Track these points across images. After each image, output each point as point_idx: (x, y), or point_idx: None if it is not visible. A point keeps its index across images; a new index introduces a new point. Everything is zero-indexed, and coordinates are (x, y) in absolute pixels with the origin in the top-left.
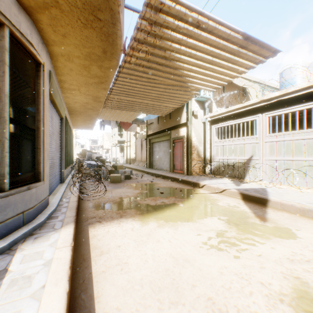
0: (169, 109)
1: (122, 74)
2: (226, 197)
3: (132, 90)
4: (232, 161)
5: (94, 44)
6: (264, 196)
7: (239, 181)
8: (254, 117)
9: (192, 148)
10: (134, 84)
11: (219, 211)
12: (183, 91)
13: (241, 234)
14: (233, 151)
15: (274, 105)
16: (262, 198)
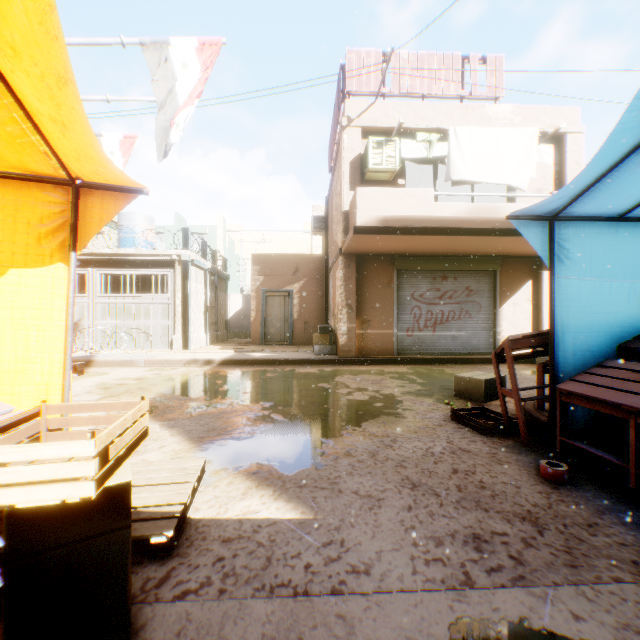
0: None
1: None
2: None
3: None
4: None
5: None
6: (93, 359)
7: None
8: (84, 270)
9: None
10: None
11: None
12: None
13: None
14: None
15: (107, 263)
16: (90, 361)
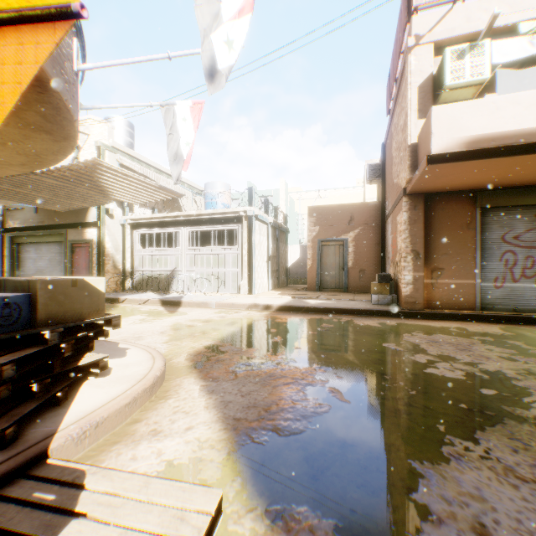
0: (76, 207)
1: (29, 175)
2: (149, 306)
3: (31, 185)
4: (157, 273)
5: (18, 160)
6: (179, 300)
7: (163, 293)
8: (178, 229)
9: (106, 257)
10: (40, 183)
11: (142, 312)
12: (101, 196)
13: (156, 318)
14: (158, 262)
15: (193, 222)
16: (177, 301)
